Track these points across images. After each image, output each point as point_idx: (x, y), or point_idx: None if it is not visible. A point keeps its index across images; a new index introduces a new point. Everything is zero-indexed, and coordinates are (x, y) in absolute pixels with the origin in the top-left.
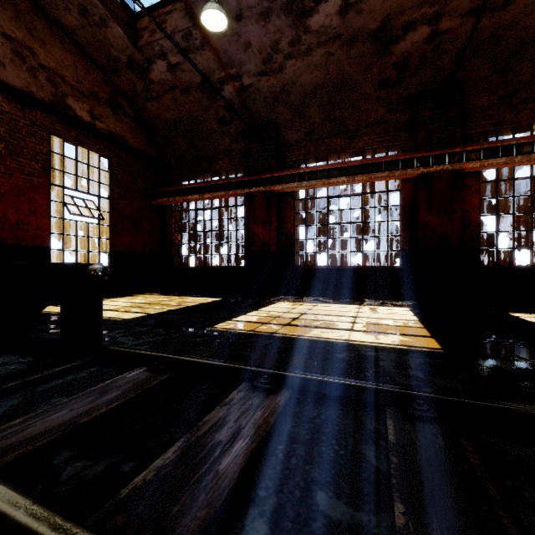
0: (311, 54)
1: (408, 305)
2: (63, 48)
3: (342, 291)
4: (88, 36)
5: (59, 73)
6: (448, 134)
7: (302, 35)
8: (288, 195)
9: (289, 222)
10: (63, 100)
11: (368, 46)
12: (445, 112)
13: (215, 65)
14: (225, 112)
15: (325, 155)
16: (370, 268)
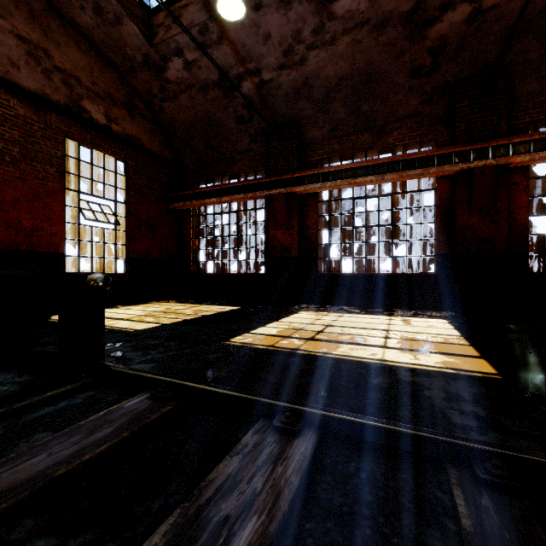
0: (336, 43)
1: (445, 316)
2: (79, 49)
3: (369, 300)
4: (103, 35)
5: (74, 74)
6: (491, 125)
7: (326, 22)
8: (311, 196)
9: (312, 226)
10: (79, 103)
11: (399, 30)
12: (487, 101)
13: (233, 60)
14: (243, 110)
15: (351, 153)
16: (401, 275)
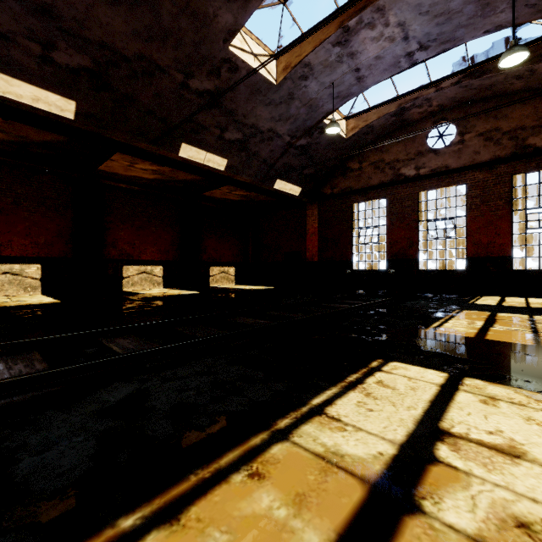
0: None
1: None
2: (523, 105)
3: None
4: (535, 82)
5: (519, 126)
6: None
7: None
8: None
9: None
10: (523, 144)
11: None
12: None
13: None
14: None
15: None
16: None
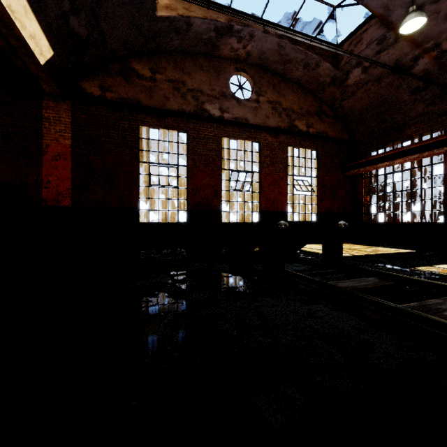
0: None
1: None
2: (293, 93)
3: None
4: (306, 78)
5: (291, 108)
6: None
7: None
8: None
9: None
10: (293, 124)
11: None
12: None
13: (408, 49)
14: (418, 82)
15: None
16: None
